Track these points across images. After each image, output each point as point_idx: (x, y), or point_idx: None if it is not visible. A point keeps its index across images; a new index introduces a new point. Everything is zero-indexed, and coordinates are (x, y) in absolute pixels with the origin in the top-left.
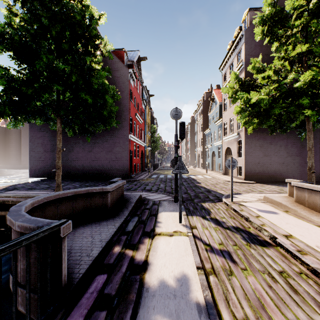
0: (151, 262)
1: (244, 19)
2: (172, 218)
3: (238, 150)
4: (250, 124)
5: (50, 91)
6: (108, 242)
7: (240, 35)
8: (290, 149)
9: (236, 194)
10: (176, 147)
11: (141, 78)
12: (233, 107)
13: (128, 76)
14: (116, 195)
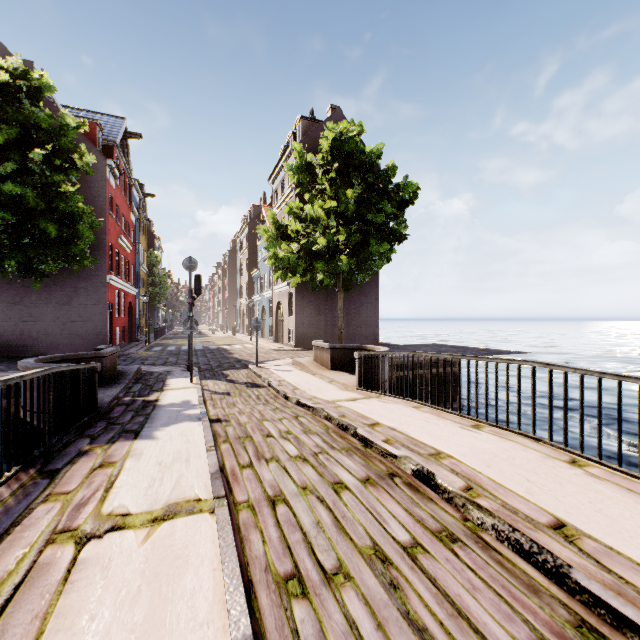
0: (162, 399)
1: (297, 126)
2: (183, 381)
3: (289, 306)
4: (284, 279)
5: None
6: (116, 396)
7: (290, 148)
8: (348, 306)
9: (269, 361)
10: (191, 304)
11: (130, 167)
12: None
13: (106, 171)
14: (110, 363)
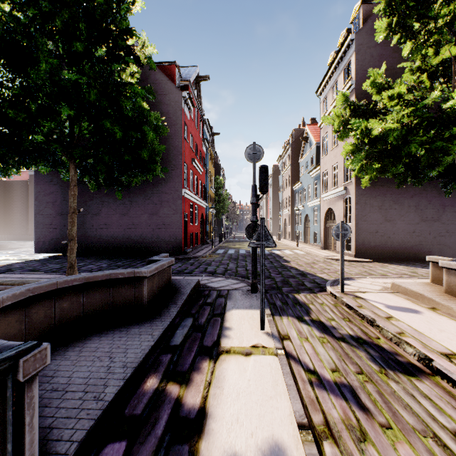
0: (213, 412)
1: (355, 16)
2: (248, 320)
3: (345, 212)
4: (368, 171)
5: (55, 116)
6: (137, 369)
7: (348, 40)
8: (423, 210)
9: (347, 279)
10: (254, 205)
11: (201, 107)
12: (337, 149)
13: (182, 102)
14: (157, 282)
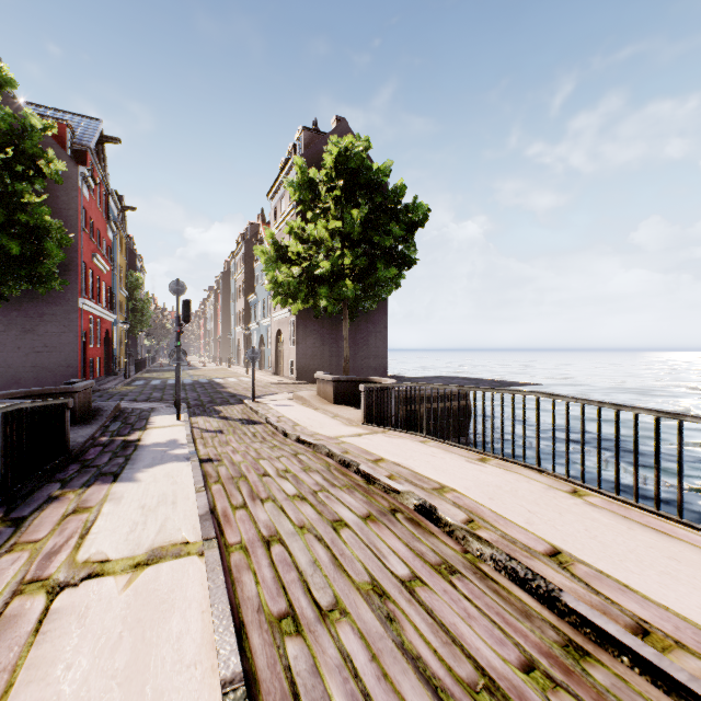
0: (145, 439)
1: (299, 137)
2: (169, 418)
3: (290, 335)
4: (284, 305)
5: None
6: (91, 436)
7: (291, 162)
8: (354, 336)
9: (268, 395)
10: (178, 333)
11: (106, 175)
12: None
13: (79, 180)
14: (83, 399)
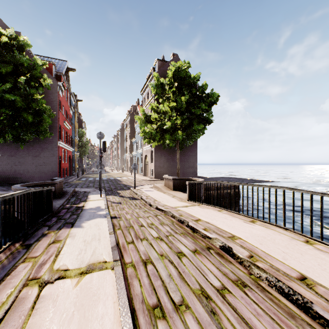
0: (86, 206)
1: (155, 64)
2: (97, 196)
3: (151, 157)
4: (148, 143)
5: None
6: (62, 204)
7: (151, 76)
8: (181, 157)
9: (141, 185)
10: (101, 156)
11: (69, 86)
12: None
13: (57, 88)
14: (59, 186)
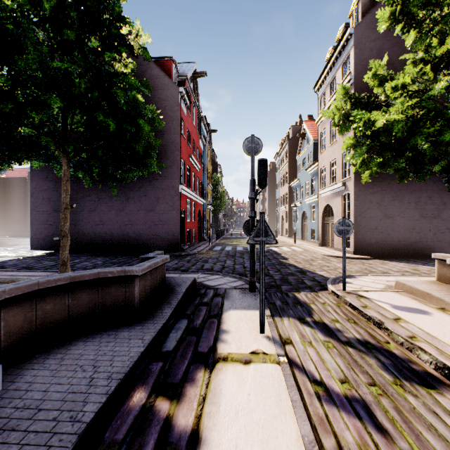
0: (207, 436)
1: (353, 11)
2: (247, 322)
3: (343, 208)
4: (370, 165)
5: (45, 107)
6: (123, 380)
7: (347, 34)
8: (423, 207)
9: (348, 277)
10: (253, 200)
11: (198, 103)
12: (335, 145)
13: (178, 97)
14: (150, 281)
